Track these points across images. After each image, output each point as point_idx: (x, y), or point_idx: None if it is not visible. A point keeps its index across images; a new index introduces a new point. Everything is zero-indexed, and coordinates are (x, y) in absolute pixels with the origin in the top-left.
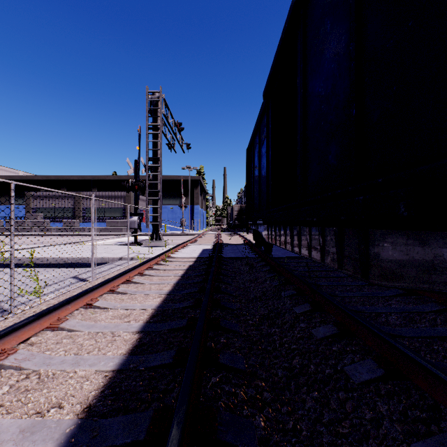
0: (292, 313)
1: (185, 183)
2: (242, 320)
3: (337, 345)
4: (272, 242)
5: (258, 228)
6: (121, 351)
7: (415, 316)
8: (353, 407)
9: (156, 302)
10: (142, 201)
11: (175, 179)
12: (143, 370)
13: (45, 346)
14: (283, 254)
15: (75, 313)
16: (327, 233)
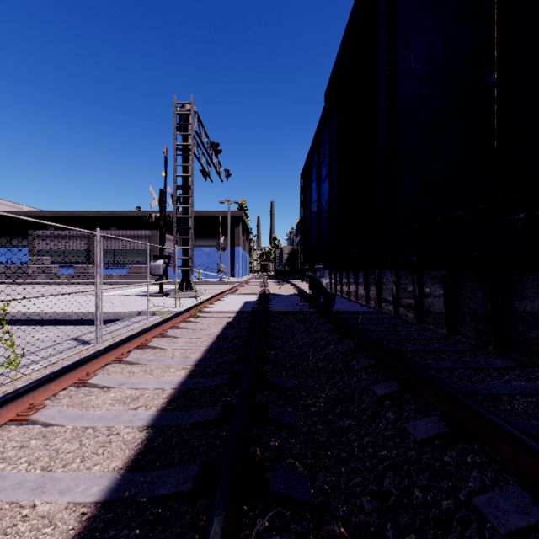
0: (372, 395)
1: (224, 220)
2: (300, 405)
3: (451, 453)
4: (336, 293)
5: (316, 275)
6: (116, 464)
7: None
8: None
9: (179, 377)
10: (171, 242)
11: (212, 216)
12: (145, 503)
13: (1, 452)
14: (347, 308)
15: (61, 394)
16: (427, 280)
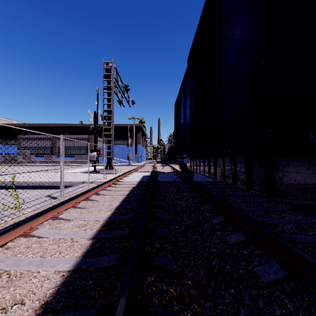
0: (210, 224)
1: (131, 129)
2: (171, 228)
3: (247, 249)
4: (193, 170)
5: (183, 160)
6: (77, 254)
7: (305, 226)
8: (264, 304)
9: (107, 215)
10: (100, 142)
11: (124, 126)
12: (93, 270)
13: (18, 249)
14: (201, 179)
15: (45, 223)
16: (237, 162)
